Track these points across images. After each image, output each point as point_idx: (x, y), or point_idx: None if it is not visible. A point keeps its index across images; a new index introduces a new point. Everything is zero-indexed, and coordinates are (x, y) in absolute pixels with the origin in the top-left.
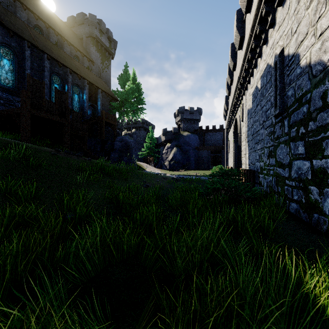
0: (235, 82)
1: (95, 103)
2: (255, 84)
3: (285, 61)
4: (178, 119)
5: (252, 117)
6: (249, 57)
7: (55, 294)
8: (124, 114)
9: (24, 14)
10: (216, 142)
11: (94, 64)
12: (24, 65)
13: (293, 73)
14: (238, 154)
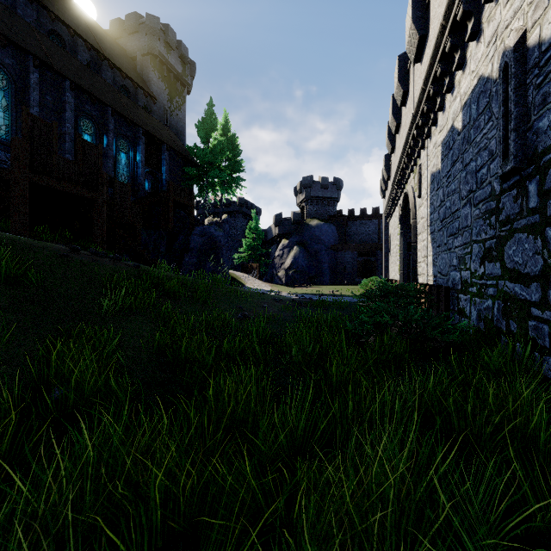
0: (406, 126)
1: (157, 169)
2: (450, 122)
3: (530, 58)
4: (301, 198)
5: (442, 186)
6: (436, 73)
7: None
8: (208, 188)
9: (31, 10)
10: (366, 237)
11: (157, 101)
12: (28, 99)
13: None
14: (408, 258)
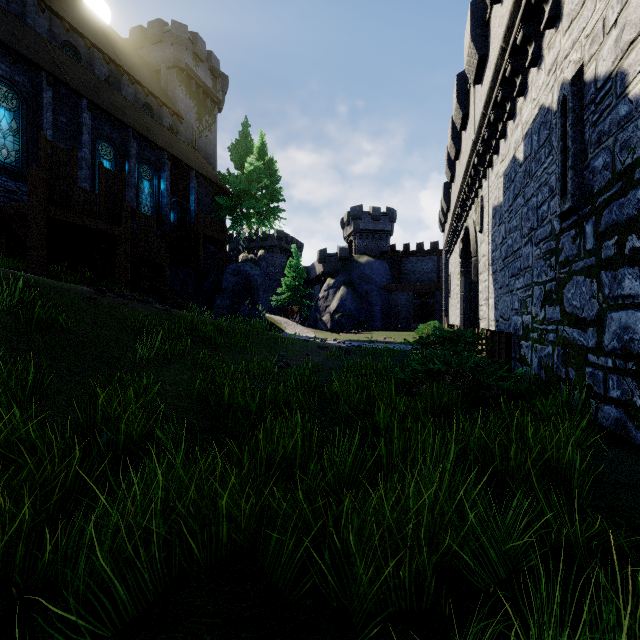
0: (466, 153)
1: (184, 198)
2: (511, 152)
3: (587, 93)
4: (348, 231)
5: (504, 222)
6: (497, 98)
7: None
8: (242, 220)
9: (43, 19)
10: (423, 276)
11: (184, 121)
12: (40, 121)
13: (608, 118)
14: (470, 300)
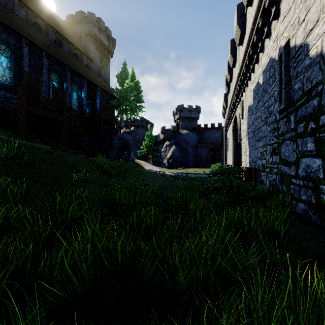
0: (235, 79)
1: (94, 101)
2: (257, 79)
3: (291, 53)
4: (176, 117)
5: (253, 114)
6: (250, 52)
7: (30, 322)
8: (123, 112)
9: (23, 11)
10: (214, 140)
11: (93, 62)
12: (22, 62)
13: (300, 65)
14: (237, 152)
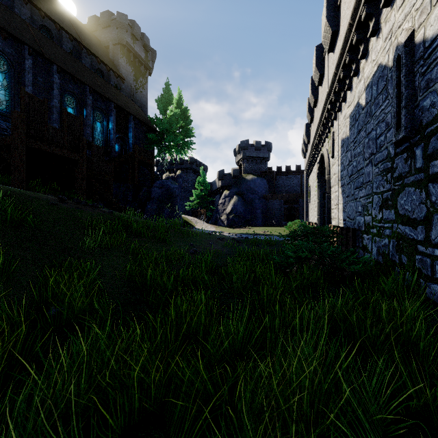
0: (322, 102)
1: (125, 135)
2: (356, 99)
3: (417, 52)
4: (239, 157)
5: (350, 150)
6: (345, 61)
7: None
8: (165, 150)
9: (26, 9)
10: (291, 189)
11: (125, 81)
12: (23, 80)
13: (434, 68)
14: (324, 205)
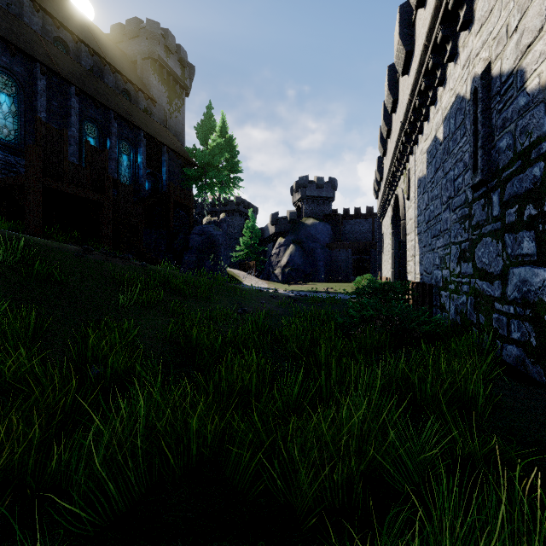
0: (396, 132)
1: (157, 170)
2: (433, 132)
3: (494, 86)
4: (297, 197)
5: (427, 191)
6: (421, 87)
7: None
8: (206, 188)
9: (37, 18)
10: (360, 236)
11: (156, 104)
12: (35, 104)
13: (510, 107)
14: (399, 257)
